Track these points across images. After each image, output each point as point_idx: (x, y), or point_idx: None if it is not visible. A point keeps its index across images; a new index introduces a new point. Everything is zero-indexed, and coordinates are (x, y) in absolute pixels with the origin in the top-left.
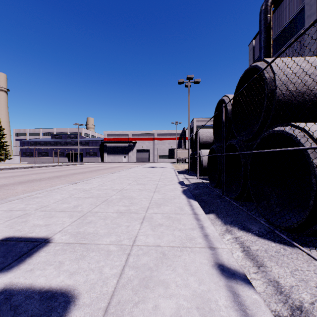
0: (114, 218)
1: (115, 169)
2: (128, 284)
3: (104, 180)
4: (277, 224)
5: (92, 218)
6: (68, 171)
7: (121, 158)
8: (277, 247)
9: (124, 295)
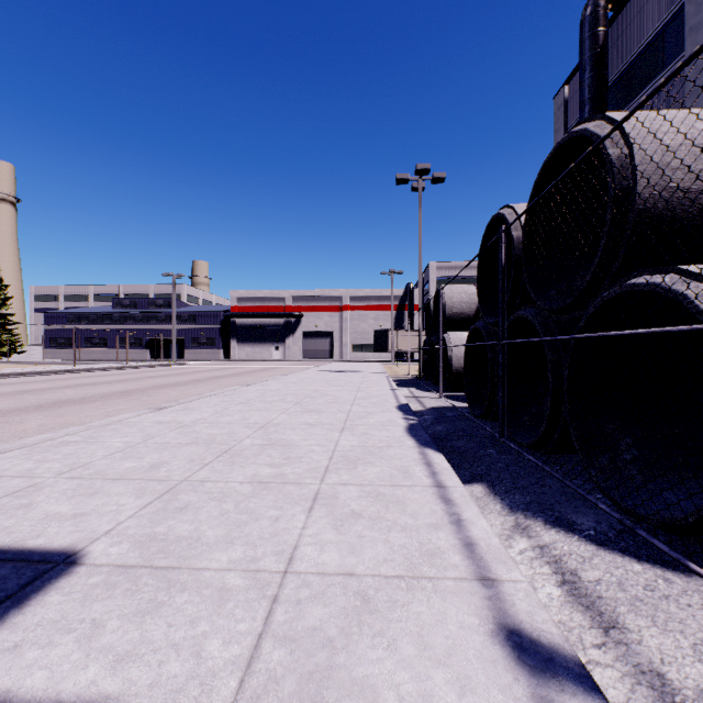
0: (243, 496)
1: (254, 375)
2: (267, 692)
3: (227, 402)
4: (640, 513)
5: (191, 498)
6: (149, 381)
7: (268, 350)
8: (648, 576)
9: None
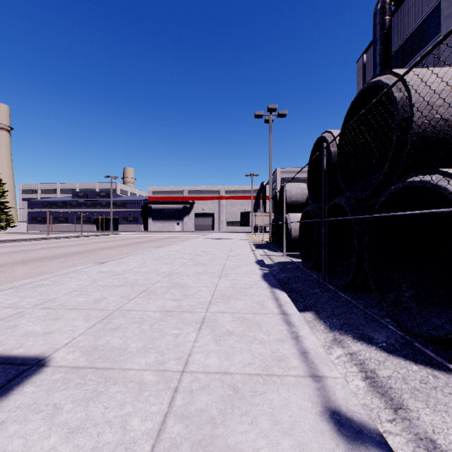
0: (155, 320)
1: (163, 241)
2: None
3: (145, 258)
4: (416, 331)
5: (121, 321)
6: (95, 245)
7: (172, 225)
8: (422, 373)
9: None
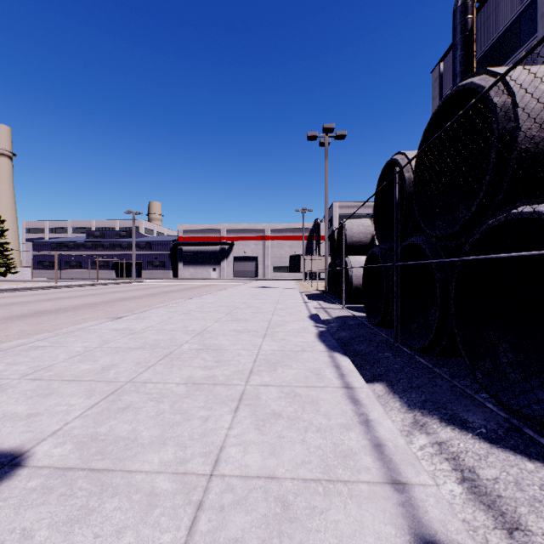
0: (178, 397)
1: (195, 290)
2: None
3: (172, 312)
4: (524, 412)
5: (133, 398)
6: (112, 295)
7: (207, 271)
8: (541, 475)
9: None
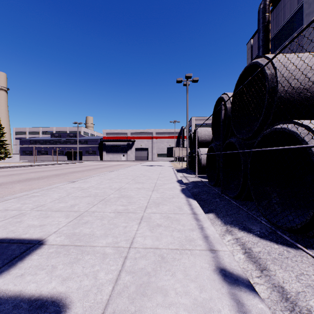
0: (111, 218)
1: (113, 167)
2: (124, 291)
3: (102, 179)
4: (279, 224)
5: (89, 218)
6: (67, 170)
7: (119, 156)
8: (280, 249)
9: (119, 305)
